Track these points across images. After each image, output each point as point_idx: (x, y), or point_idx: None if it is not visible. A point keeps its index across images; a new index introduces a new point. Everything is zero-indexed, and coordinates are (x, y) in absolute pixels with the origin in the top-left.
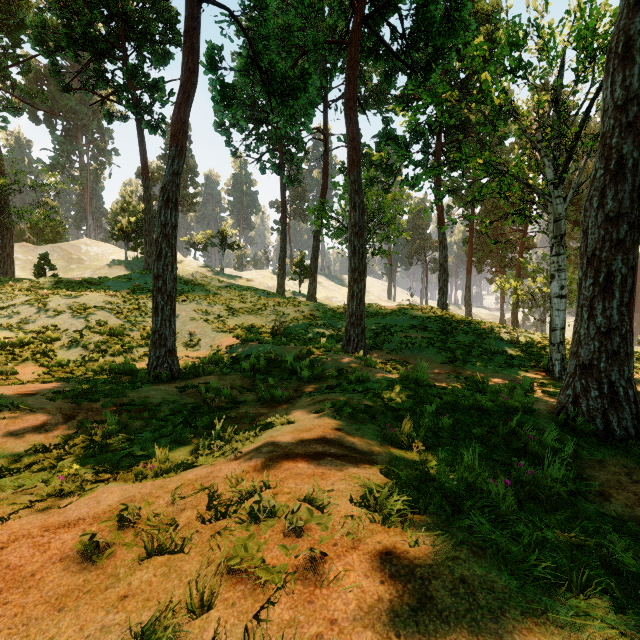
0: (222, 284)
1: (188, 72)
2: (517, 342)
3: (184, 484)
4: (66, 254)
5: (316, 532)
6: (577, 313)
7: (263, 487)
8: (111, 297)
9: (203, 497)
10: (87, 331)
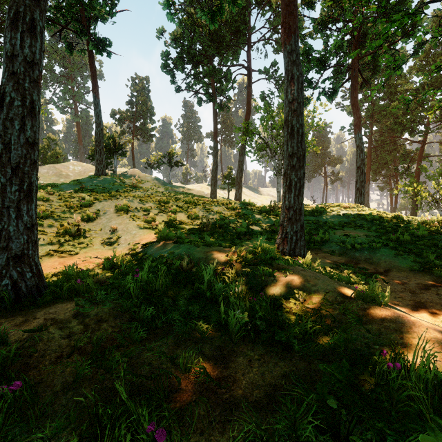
0: (166, 191)
1: None
2: None
3: None
4: (58, 171)
5: None
6: None
7: None
8: (49, 195)
9: None
10: None
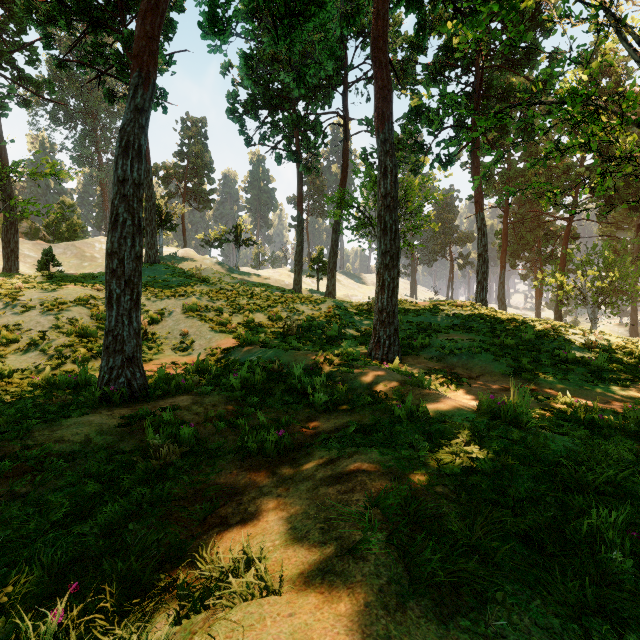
0: (234, 281)
1: None
2: (595, 346)
3: None
4: (79, 252)
5: None
6: None
7: None
8: (98, 291)
9: None
10: (54, 331)
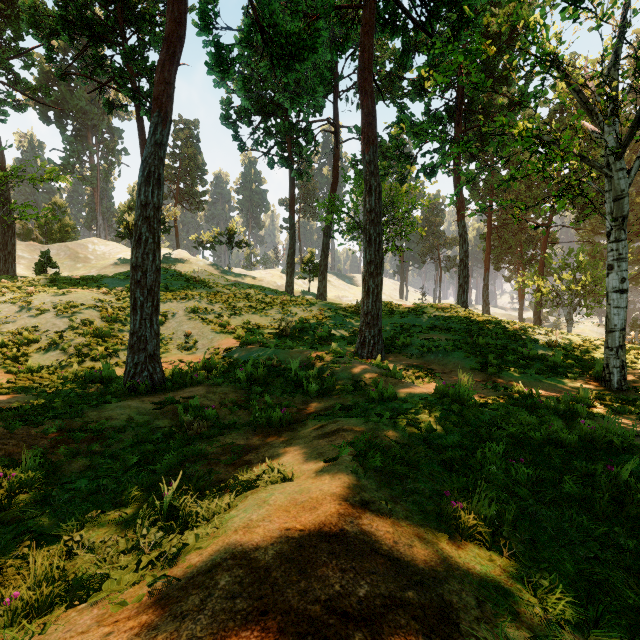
0: (228, 282)
1: (173, 23)
2: (556, 345)
3: None
4: (73, 253)
5: None
6: None
7: None
8: (104, 295)
9: None
10: (70, 332)
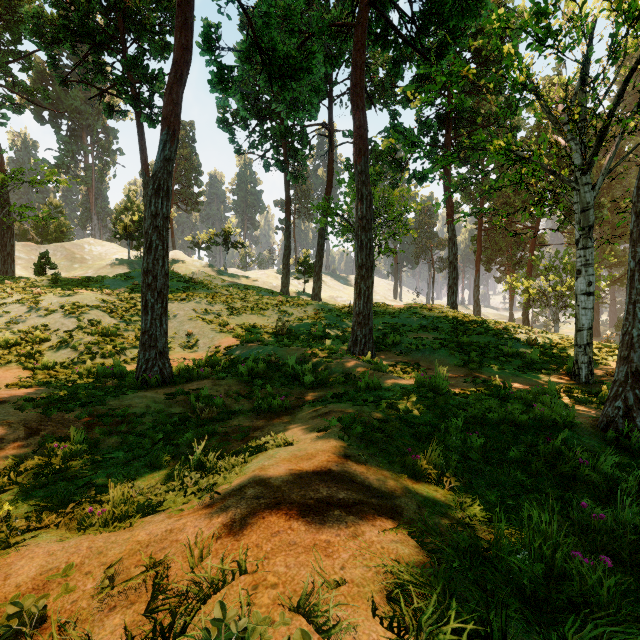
0: (225, 283)
1: (181, 49)
2: (535, 343)
3: (130, 551)
4: (69, 253)
5: None
6: (628, 311)
7: (237, 570)
8: (107, 296)
9: (147, 583)
10: (78, 331)
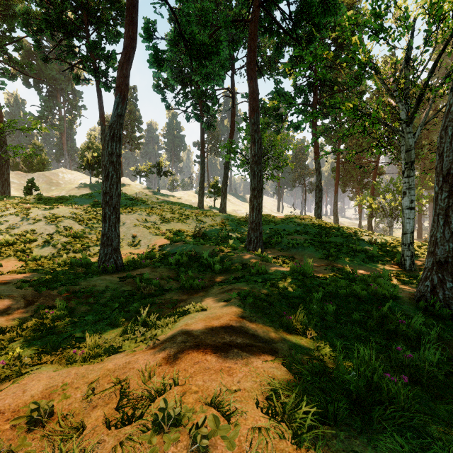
0: (158, 200)
1: (129, 39)
2: (375, 242)
3: (103, 375)
4: (48, 179)
5: (221, 451)
6: (434, 220)
7: (172, 384)
8: (76, 209)
9: (116, 392)
10: (57, 234)
